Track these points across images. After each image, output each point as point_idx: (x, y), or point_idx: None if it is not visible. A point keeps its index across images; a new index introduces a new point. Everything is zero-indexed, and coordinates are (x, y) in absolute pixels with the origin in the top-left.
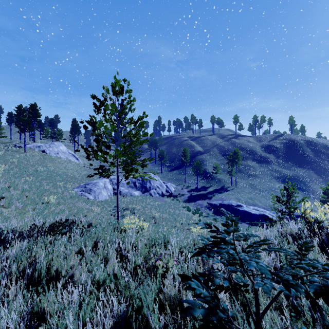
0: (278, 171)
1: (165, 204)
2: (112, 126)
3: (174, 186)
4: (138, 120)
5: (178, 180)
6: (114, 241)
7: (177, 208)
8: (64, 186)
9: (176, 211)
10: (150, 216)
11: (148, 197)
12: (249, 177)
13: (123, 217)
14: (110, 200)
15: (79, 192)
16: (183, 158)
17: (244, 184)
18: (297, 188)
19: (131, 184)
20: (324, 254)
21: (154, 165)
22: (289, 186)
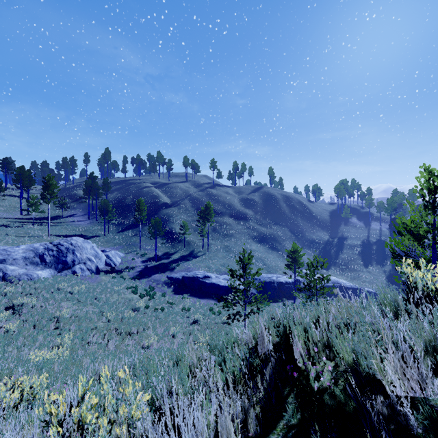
0: (255, 230)
1: (96, 287)
2: None
3: (121, 255)
4: None
5: (130, 245)
6: None
7: (115, 291)
8: None
9: (112, 297)
10: (51, 317)
11: (69, 278)
12: (225, 237)
13: None
14: None
15: None
16: (137, 213)
17: (218, 247)
18: (273, 249)
19: (34, 258)
20: None
21: (94, 223)
22: (244, 256)
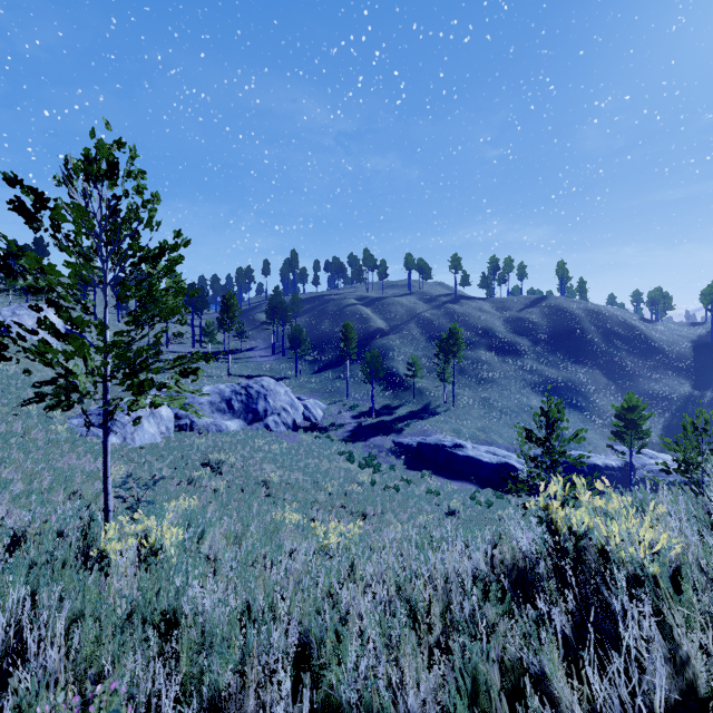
0: (536, 372)
1: (298, 448)
2: (72, 265)
3: (322, 406)
4: (162, 253)
5: (332, 392)
6: (42, 605)
7: (325, 456)
8: (42, 414)
9: (322, 464)
10: (257, 480)
11: (262, 434)
12: (481, 384)
13: (148, 501)
14: (165, 443)
15: (83, 428)
16: (343, 343)
17: (471, 399)
18: (571, 406)
19: (220, 404)
20: (573, 669)
21: (280, 359)
22: (550, 407)
